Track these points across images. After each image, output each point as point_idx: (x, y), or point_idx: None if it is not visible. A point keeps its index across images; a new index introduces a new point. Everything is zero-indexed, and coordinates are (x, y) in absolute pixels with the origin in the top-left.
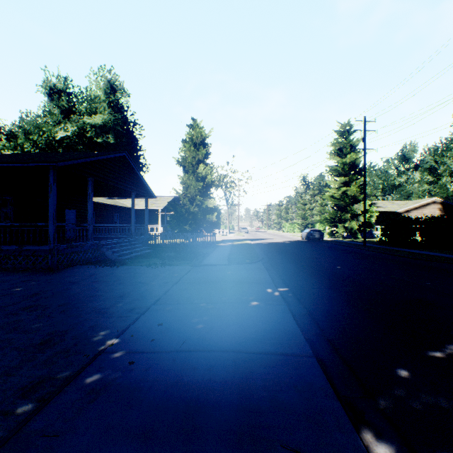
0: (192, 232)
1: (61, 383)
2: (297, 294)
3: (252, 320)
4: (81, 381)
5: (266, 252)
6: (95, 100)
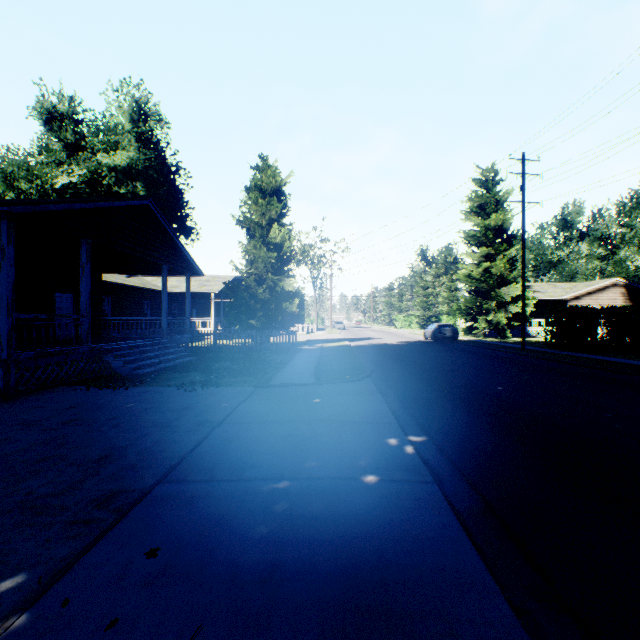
0: (261, 329)
1: None
2: (449, 452)
3: (370, 536)
4: None
5: (375, 360)
6: (115, 130)
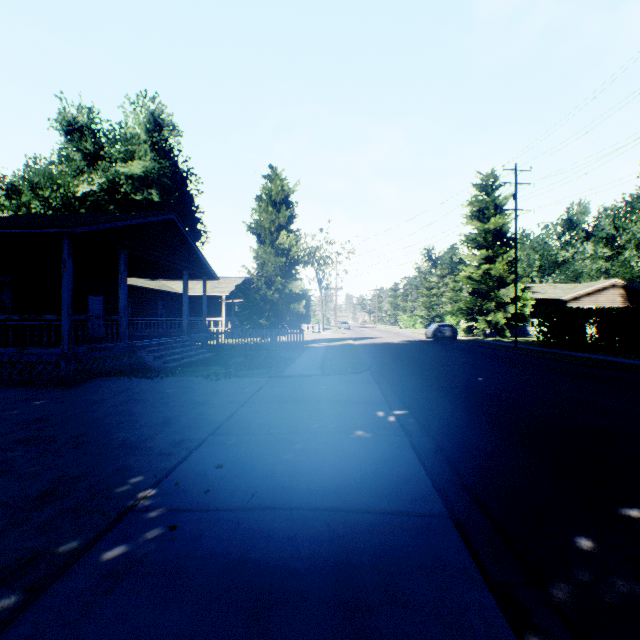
0: (271, 328)
1: (65, 560)
2: (422, 420)
3: (356, 459)
4: (94, 557)
5: (376, 357)
6: (132, 141)
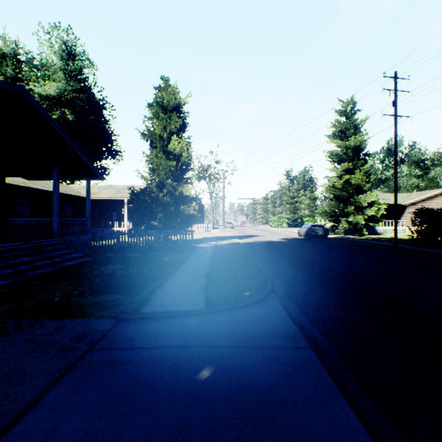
0: (162, 229)
1: None
2: None
3: None
4: None
5: (268, 261)
6: (47, 66)
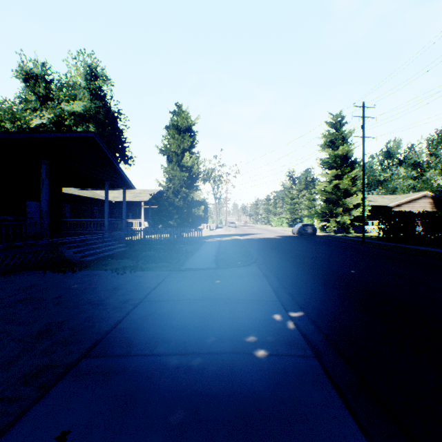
0: (177, 227)
1: None
2: (322, 326)
3: (263, 416)
4: None
5: (259, 250)
6: (74, 87)
